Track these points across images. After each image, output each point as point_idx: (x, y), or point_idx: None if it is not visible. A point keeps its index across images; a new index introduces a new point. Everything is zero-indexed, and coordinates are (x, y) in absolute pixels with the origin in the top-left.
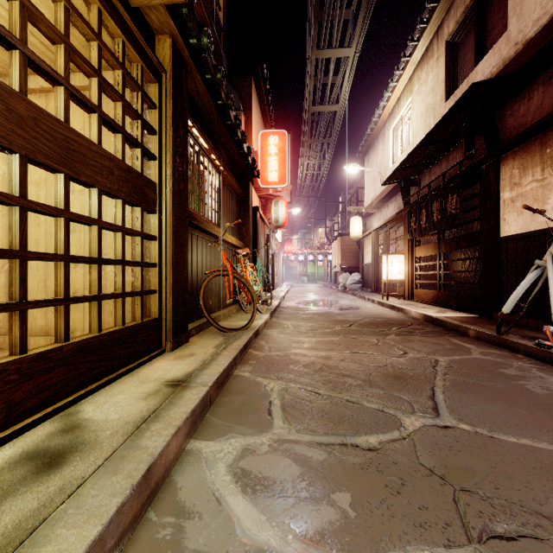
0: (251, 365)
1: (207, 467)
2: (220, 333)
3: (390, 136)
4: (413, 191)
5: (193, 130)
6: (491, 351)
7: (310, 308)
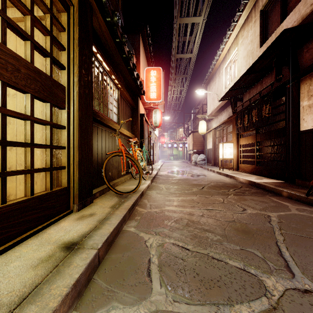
0: (137, 220)
1: None
2: (116, 195)
3: (223, 72)
4: (238, 104)
5: (98, 55)
6: (303, 207)
7: (176, 175)
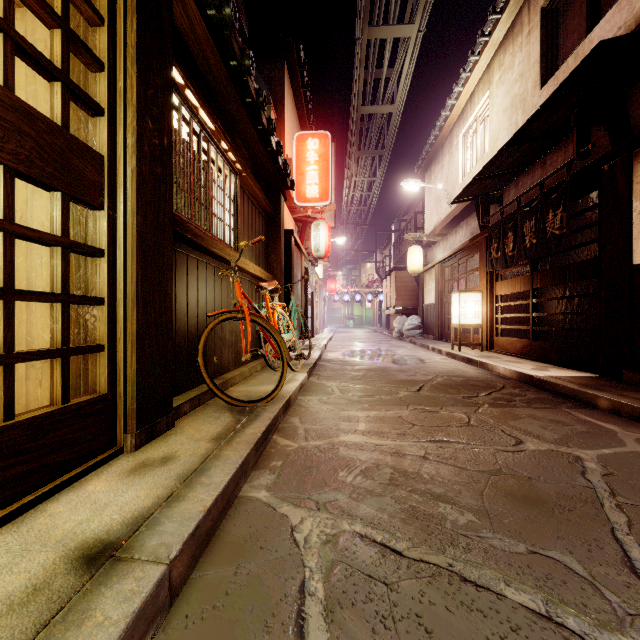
0: (274, 470)
1: None
2: (230, 409)
3: (459, 144)
4: (492, 211)
5: (188, 93)
6: None
7: (361, 361)
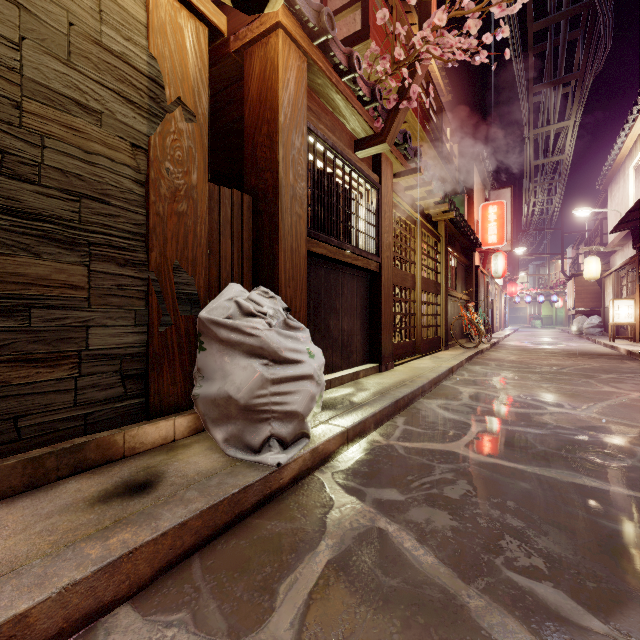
0: (481, 359)
1: (473, 367)
2: (462, 348)
3: (629, 175)
4: None
5: (448, 248)
6: None
7: (527, 345)
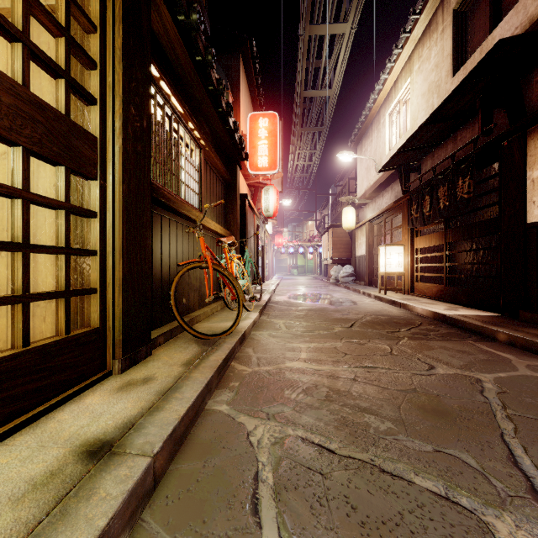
0: (233, 389)
1: None
2: (196, 341)
3: (385, 122)
4: (412, 178)
5: (162, 83)
6: None
7: (303, 303)
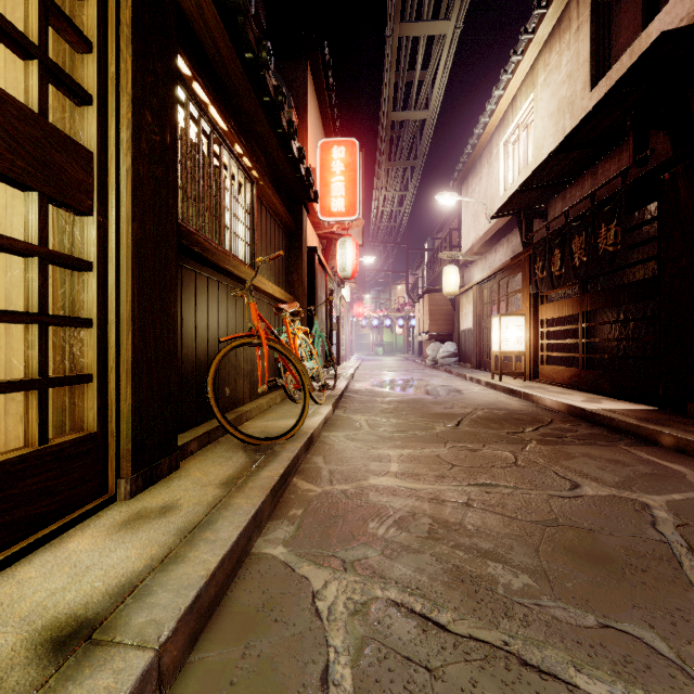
0: (293, 520)
1: None
2: (244, 447)
3: (499, 154)
4: (536, 226)
5: (195, 86)
6: None
7: (391, 392)
